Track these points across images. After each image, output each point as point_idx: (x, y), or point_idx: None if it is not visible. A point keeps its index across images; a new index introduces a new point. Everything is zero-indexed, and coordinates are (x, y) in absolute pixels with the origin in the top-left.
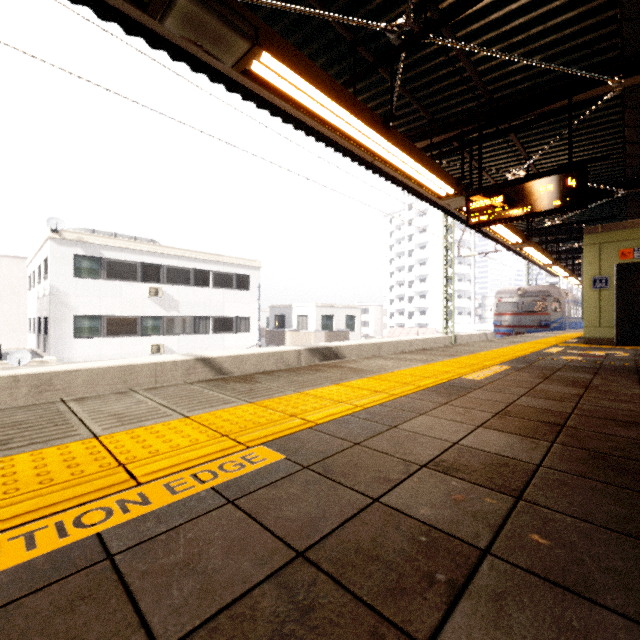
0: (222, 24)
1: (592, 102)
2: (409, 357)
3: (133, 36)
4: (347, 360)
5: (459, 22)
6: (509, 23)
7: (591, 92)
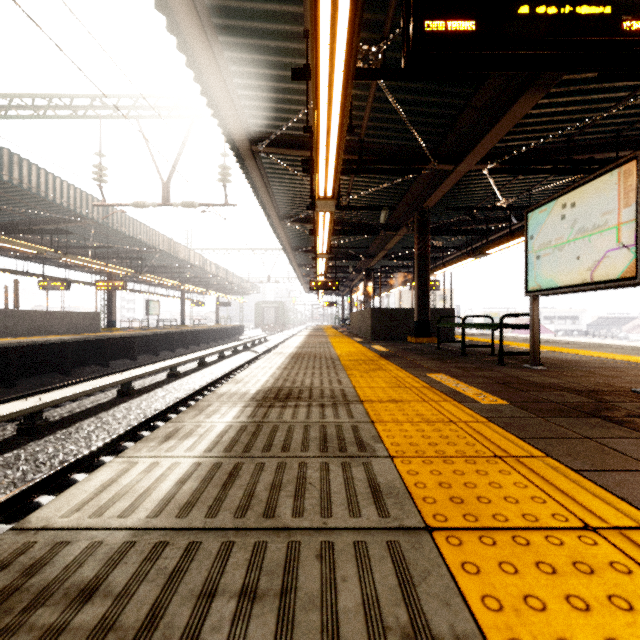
0: None
1: None
2: None
3: None
4: None
5: None
6: None
7: None
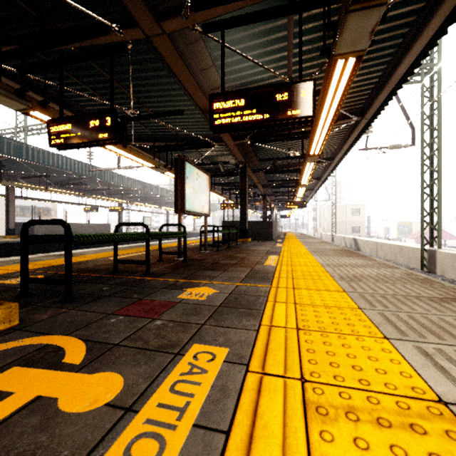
0: (307, 160)
1: (201, 10)
2: (366, 269)
3: (377, 118)
4: (377, 261)
5: (284, 55)
6: (261, 48)
7: (205, 16)
